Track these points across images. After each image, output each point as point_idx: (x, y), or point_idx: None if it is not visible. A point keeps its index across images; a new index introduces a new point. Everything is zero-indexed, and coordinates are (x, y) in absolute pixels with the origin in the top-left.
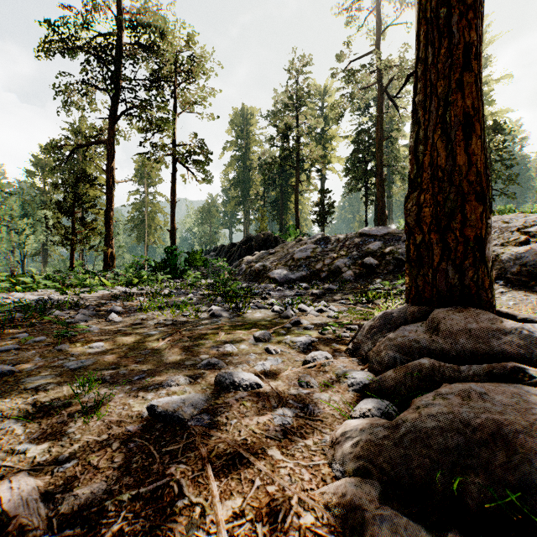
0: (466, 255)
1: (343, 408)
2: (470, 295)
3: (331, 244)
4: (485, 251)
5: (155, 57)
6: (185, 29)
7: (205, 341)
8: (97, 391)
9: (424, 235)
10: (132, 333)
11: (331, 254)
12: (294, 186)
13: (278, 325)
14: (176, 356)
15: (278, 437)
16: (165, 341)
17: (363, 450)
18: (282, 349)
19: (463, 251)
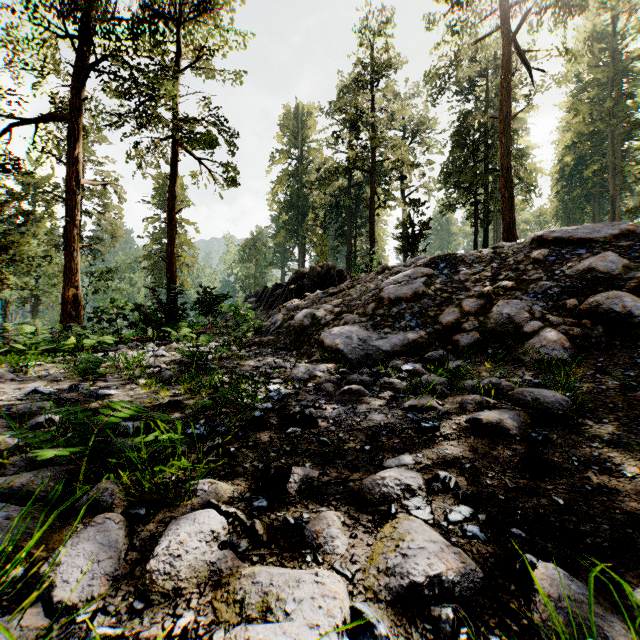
0: None
1: None
2: None
3: (465, 267)
4: None
5: None
6: None
7: None
8: None
9: None
10: None
11: (476, 288)
12: (368, 200)
13: None
14: None
15: None
16: None
17: None
18: None
19: None
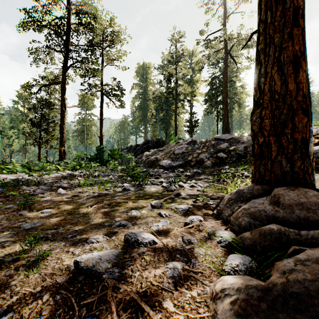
0: (295, 151)
1: (216, 261)
2: (298, 178)
3: (197, 145)
4: (308, 148)
5: (90, 31)
6: (108, 15)
7: (119, 208)
8: (39, 249)
9: (264, 138)
10: (71, 202)
11: (197, 151)
12: (174, 110)
13: (166, 196)
14: (99, 218)
15: (170, 289)
16: (92, 207)
17: (241, 309)
18: (169, 213)
19: (293, 148)
